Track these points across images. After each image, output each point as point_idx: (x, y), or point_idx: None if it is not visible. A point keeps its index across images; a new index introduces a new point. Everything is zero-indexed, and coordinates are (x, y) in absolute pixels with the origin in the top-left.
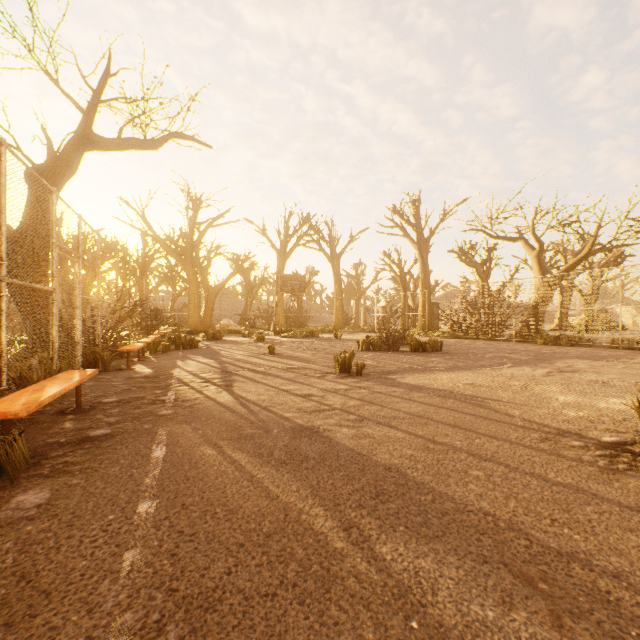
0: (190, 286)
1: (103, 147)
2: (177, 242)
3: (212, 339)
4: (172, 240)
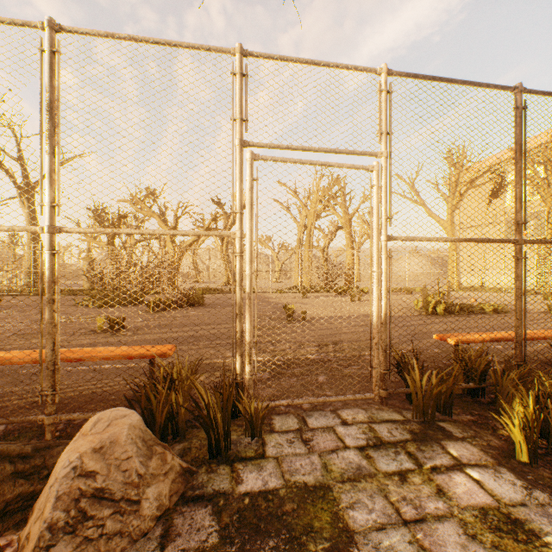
0: None
1: None
2: None
3: None
4: None
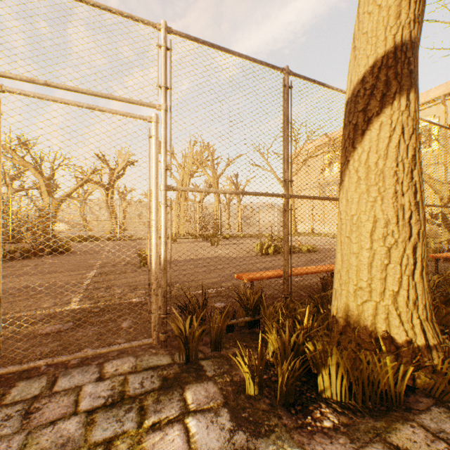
0: None
1: None
2: None
3: None
4: None
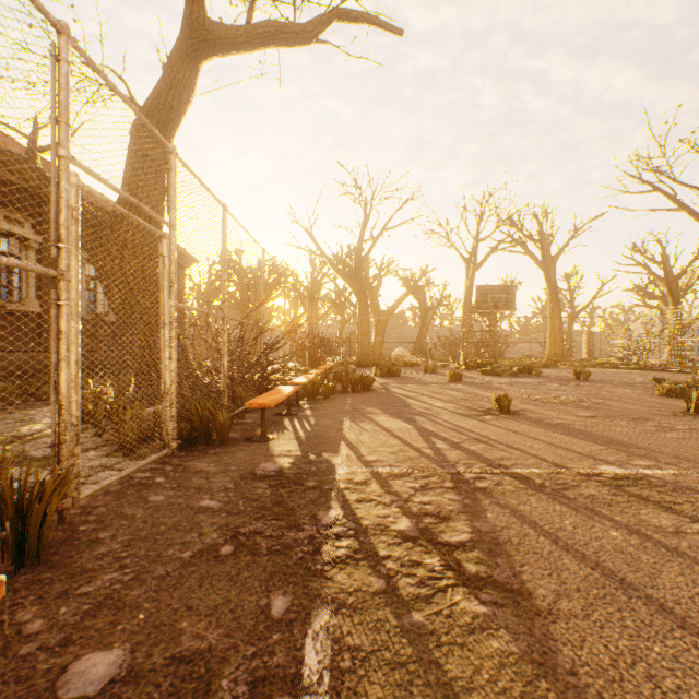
0: (358, 309)
1: (223, 42)
2: (345, 262)
3: (387, 375)
4: (339, 260)
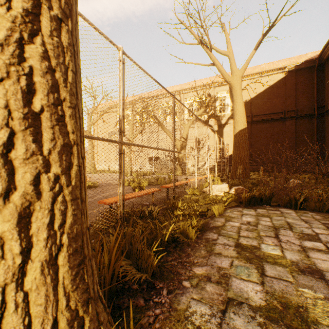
0: None
1: None
2: None
3: None
4: None
